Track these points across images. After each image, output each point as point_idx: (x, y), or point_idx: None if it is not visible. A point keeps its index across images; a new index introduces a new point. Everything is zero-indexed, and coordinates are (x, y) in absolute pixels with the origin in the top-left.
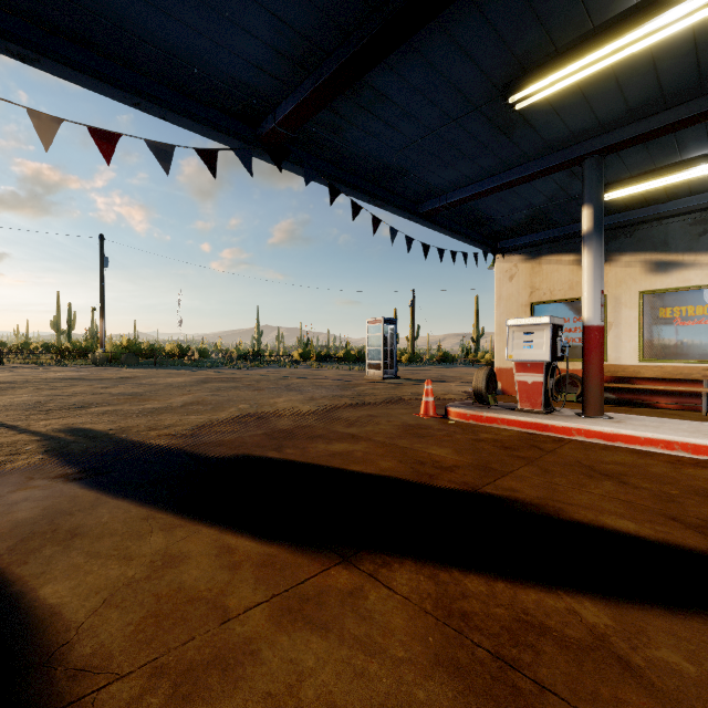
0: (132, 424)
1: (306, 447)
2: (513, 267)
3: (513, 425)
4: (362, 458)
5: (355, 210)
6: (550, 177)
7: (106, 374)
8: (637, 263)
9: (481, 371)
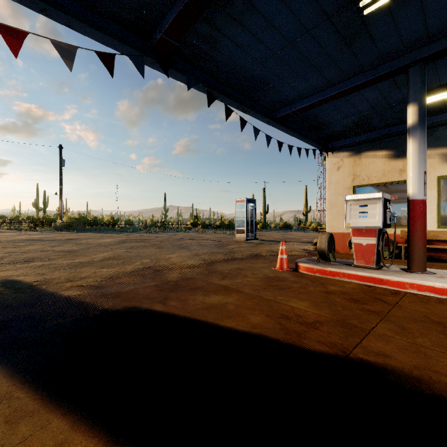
0: (55, 276)
1: (187, 299)
2: (340, 160)
3: (353, 278)
4: (234, 312)
5: (227, 112)
6: (376, 87)
7: (59, 236)
8: (436, 155)
9: (324, 235)
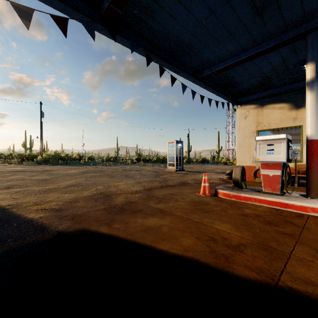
0: (26, 200)
1: (129, 221)
2: (247, 111)
3: (263, 202)
4: (168, 234)
5: (162, 72)
6: (279, 52)
7: (38, 168)
8: None
9: (237, 168)
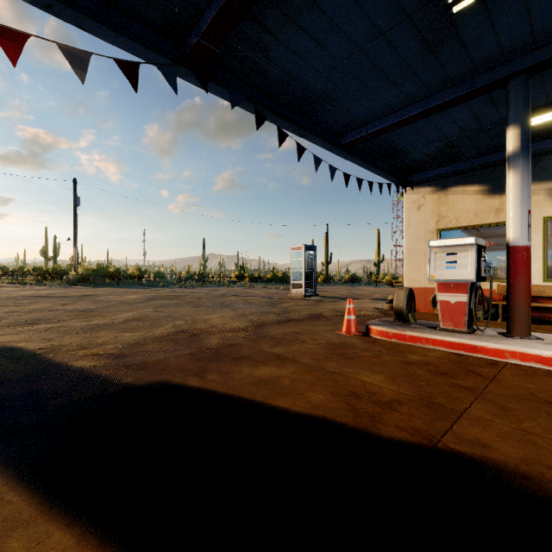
0: (65, 342)
1: (230, 371)
2: (421, 198)
3: (439, 345)
4: (289, 388)
5: (281, 137)
6: (468, 105)
7: (72, 292)
8: (541, 191)
9: (402, 290)
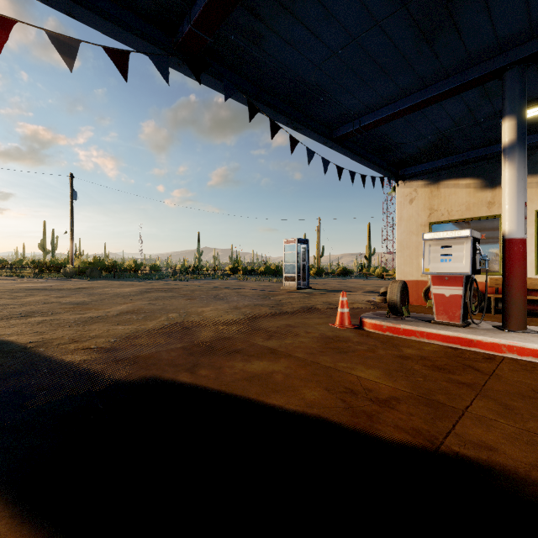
0: (57, 335)
1: (223, 366)
2: (413, 191)
3: (433, 338)
4: (283, 384)
5: (274, 129)
6: (462, 97)
7: (68, 285)
8: (534, 184)
9: (395, 283)
